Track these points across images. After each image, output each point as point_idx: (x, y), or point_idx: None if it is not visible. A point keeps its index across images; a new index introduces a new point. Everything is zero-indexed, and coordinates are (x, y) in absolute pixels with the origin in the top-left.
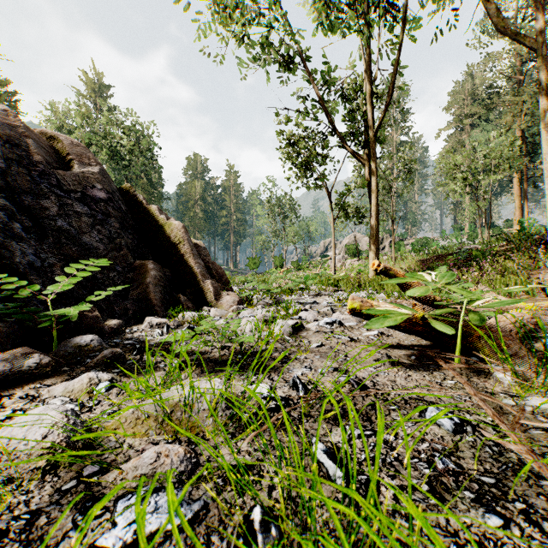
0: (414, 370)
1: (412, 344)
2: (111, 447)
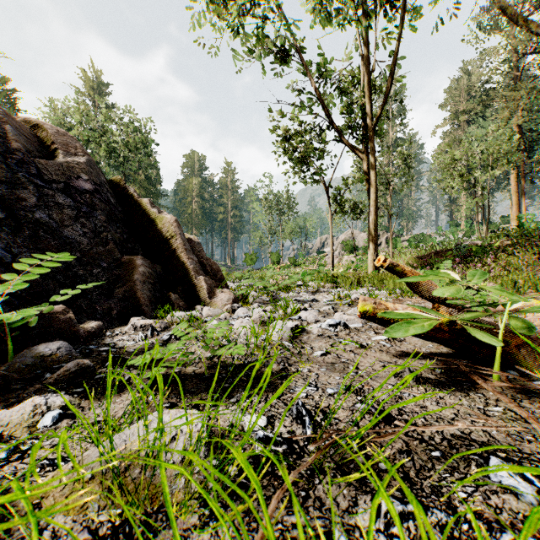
0: (445, 389)
1: (431, 352)
2: (24, 537)
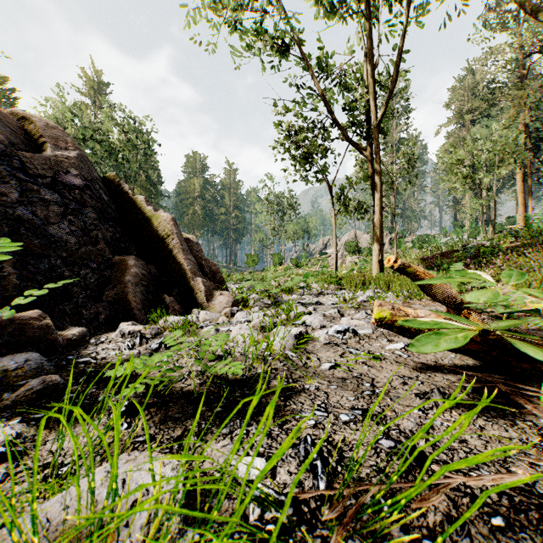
0: (484, 415)
1: (455, 364)
2: None
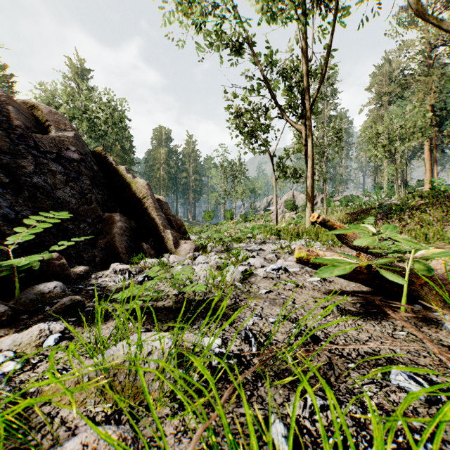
0: (363, 319)
1: (354, 290)
2: (40, 423)
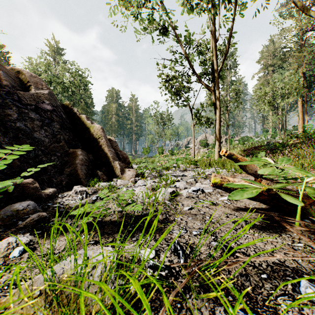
0: (266, 232)
1: (255, 207)
2: None
